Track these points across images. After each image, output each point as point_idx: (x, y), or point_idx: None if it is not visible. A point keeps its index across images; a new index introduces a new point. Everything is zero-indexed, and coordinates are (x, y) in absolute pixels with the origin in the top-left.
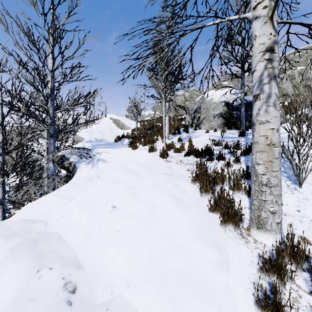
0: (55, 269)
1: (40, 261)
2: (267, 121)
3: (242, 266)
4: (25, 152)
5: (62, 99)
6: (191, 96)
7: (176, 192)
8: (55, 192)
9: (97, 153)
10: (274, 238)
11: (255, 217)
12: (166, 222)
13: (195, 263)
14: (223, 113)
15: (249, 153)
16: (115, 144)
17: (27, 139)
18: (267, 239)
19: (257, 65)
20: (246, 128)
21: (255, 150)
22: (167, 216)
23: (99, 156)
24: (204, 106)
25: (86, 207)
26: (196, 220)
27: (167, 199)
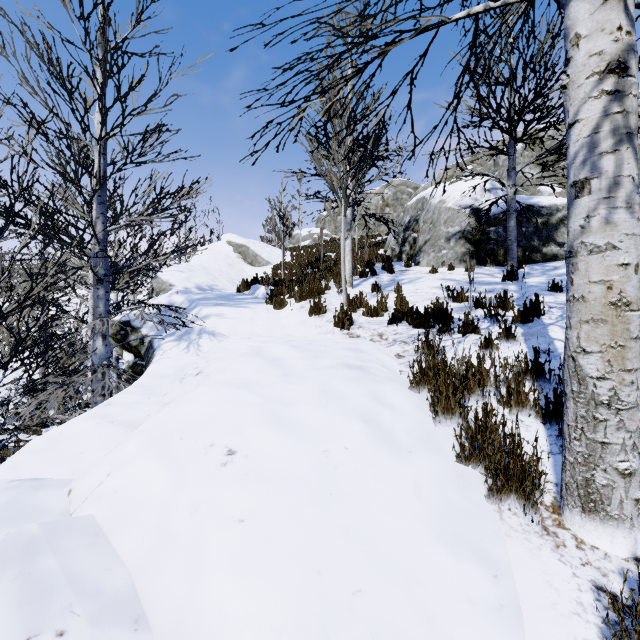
0: (72, 637)
1: (37, 608)
2: (610, 246)
3: (555, 618)
4: (38, 318)
5: (122, 201)
6: (396, 197)
7: (377, 412)
8: (101, 409)
9: (198, 318)
10: (628, 537)
11: (578, 483)
12: (358, 491)
13: (437, 610)
14: (466, 231)
15: (532, 319)
16: (238, 297)
17: (44, 288)
18: (611, 539)
19: (583, 107)
20: (519, 264)
21: (577, 318)
22: (359, 477)
23: (202, 324)
24: (425, 216)
25: (164, 454)
26: (428, 484)
27: (357, 431)
